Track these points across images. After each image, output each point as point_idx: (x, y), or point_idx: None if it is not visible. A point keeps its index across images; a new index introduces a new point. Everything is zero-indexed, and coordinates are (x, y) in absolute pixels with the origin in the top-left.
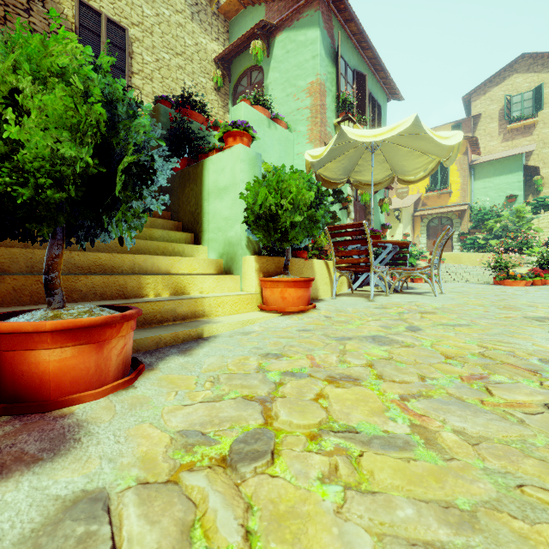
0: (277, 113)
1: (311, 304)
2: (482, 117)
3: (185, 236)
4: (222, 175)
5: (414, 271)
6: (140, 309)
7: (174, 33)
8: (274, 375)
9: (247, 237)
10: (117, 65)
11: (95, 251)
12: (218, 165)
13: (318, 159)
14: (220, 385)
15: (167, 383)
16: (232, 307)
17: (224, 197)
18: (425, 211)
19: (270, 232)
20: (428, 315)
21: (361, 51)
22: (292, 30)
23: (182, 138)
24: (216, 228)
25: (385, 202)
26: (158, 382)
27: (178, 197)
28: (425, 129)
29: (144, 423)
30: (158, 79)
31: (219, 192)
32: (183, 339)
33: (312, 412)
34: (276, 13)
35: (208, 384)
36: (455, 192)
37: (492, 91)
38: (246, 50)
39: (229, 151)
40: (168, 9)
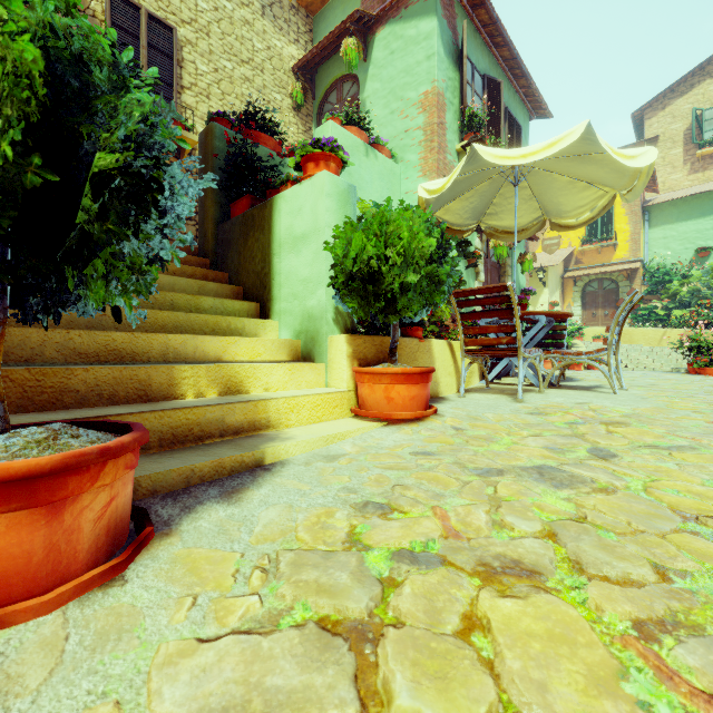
0: (378, 136)
1: (430, 406)
2: (660, 140)
3: (247, 306)
4: (299, 217)
5: (581, 356)
6: (145, 431)
7: (239, 34)
8: (379, 559)
9: (335, 307)
10: (161, 77)
11: (112, 329)
12: (293, 204)
13: (438, 194)
14: (279, 582)
15: (185, 570)
16: (311, 412)
17: (301, 250)
18: (579, 271)
19: (369, 300)
20: (618, 427)
21: (494, 49)
22: (399, 22)
23: (244, 169)
24: (291, 295)
25: (527, 257)
26: (169, 567)
27: (239, 252)
28: (599, 145)
29: (105, 701)
30: (217, 95)
31: (294, 243)
32: (231, 469)
33: (464, 678)
34: (376, 0)
35: (256, 577)
36: (623, 244)
37: (675, 104)
38: (335, 54)
39: (309, 182)
40: (230, 2)
